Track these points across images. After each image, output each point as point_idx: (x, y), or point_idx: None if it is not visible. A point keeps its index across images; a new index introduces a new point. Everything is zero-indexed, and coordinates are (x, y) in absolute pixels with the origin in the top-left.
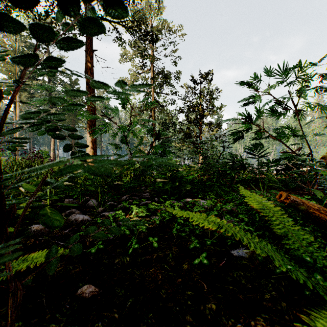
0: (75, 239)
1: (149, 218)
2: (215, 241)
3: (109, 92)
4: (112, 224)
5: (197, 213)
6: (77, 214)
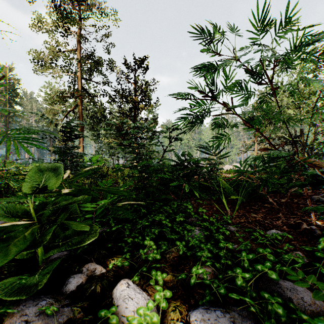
0: None
1: None
2: None
3: None
4: None
5: None
6: None
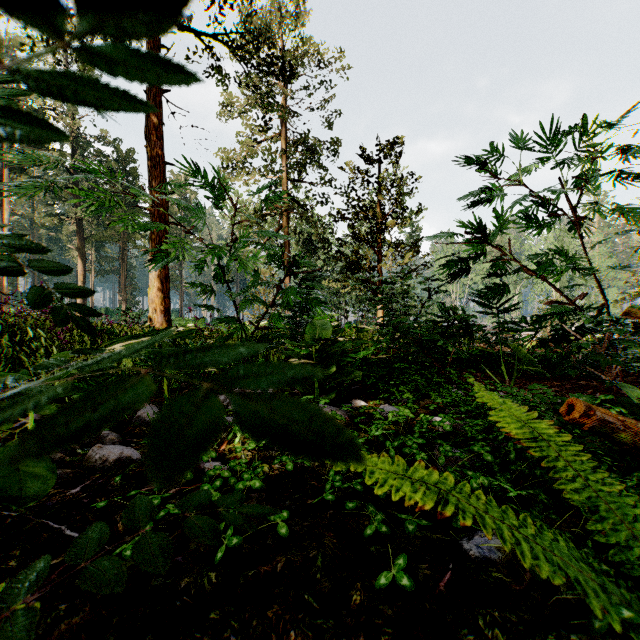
0: (34, 579)
1: (272, 452)
2: (427, 523)
3: (56, 97)
4: None
5: (383, 455)
6: (108, 446)
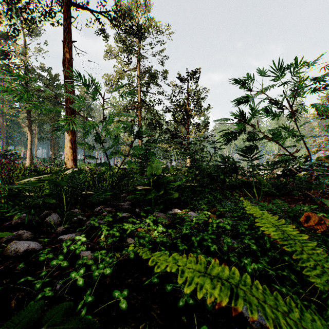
0: None
1: (124, 243)
2: None
3: None
4: (62, 263)
5: (191, 255)
6: (21, 241)
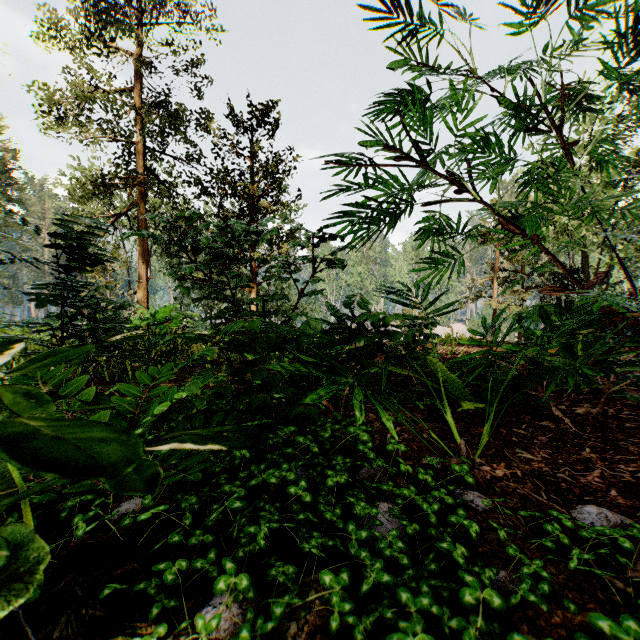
0: None
1: None
2: None
3: None
4: None
5: None
6: None
